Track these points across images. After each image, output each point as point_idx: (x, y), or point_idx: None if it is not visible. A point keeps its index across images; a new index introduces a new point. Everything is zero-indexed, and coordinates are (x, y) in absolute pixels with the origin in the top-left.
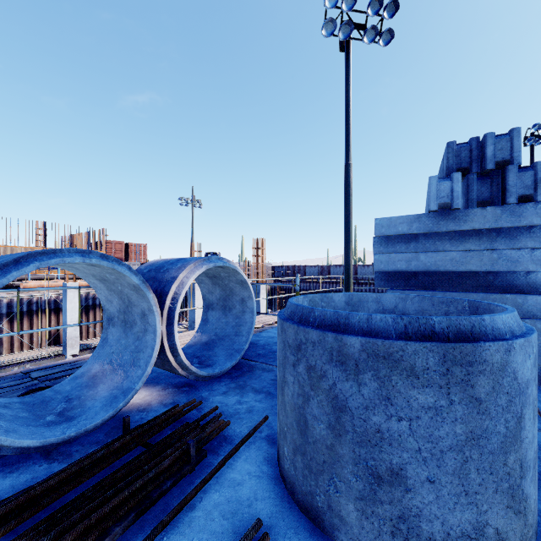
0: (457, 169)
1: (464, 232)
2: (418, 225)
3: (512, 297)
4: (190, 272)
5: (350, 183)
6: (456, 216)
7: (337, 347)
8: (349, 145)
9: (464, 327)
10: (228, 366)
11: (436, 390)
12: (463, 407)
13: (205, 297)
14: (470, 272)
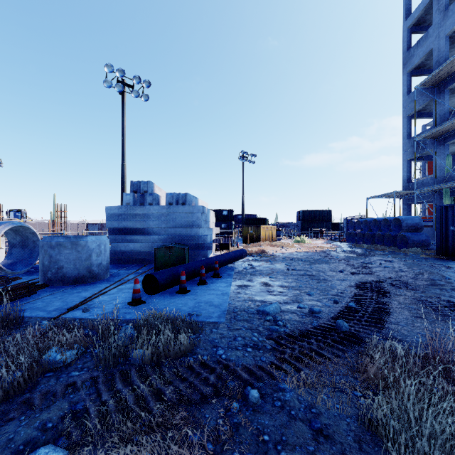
0: (134, 191)
1: (136, 214)
2: (121, 210)
3: (147, 236)
4: (3, 228)
5: (124, 176)
6: (133, 208)
7: (50, 244)
8: (124, 153)
9: (78, 238)
10: (24, 269)
11: (70, 250)
12: (75, 252)
13: (10, 242)
14: (139, 228)
